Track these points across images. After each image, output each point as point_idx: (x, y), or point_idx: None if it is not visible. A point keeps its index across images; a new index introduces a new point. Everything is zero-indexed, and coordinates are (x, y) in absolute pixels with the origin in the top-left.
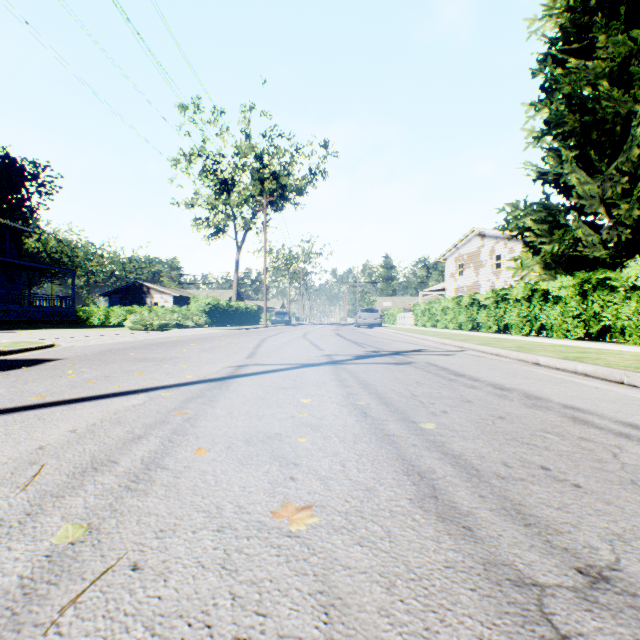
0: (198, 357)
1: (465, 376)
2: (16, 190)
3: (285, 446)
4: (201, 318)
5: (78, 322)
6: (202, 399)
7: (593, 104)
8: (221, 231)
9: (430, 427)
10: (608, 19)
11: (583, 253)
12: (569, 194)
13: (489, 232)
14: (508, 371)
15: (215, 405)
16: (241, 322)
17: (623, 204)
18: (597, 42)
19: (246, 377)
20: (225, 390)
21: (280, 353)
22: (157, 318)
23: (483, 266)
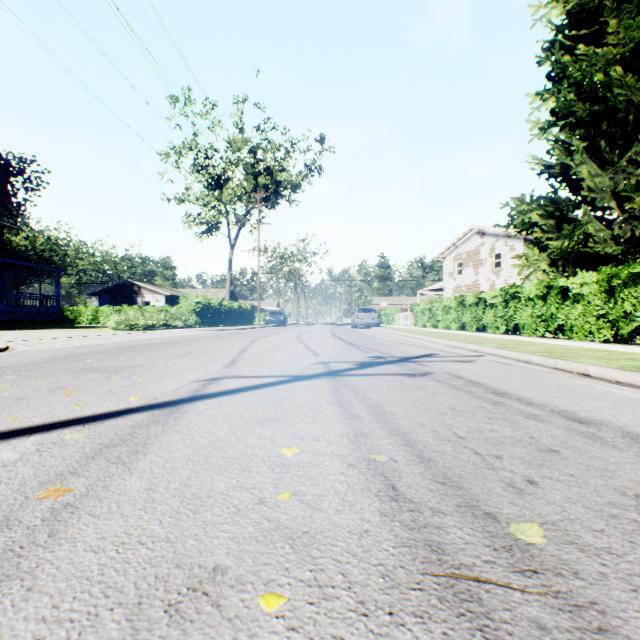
0: (165, 365)
1: (510, 396)
2: (1, 185)
3: (221, 639)
4: (191, 318)
5: (65, 322)
6: (122, 449)
7: (604, 92)
8: (213, 228)
9: (537, 540)
10: (619, 3)
11: (594, 249)
12: (576, 189)
13: (489, 230)
14: (559, 387)
15: (135, 465)
16: (234, 322)
17: (638, 197)
18: (606, 28)
19: (212, 399)
20: (170, 426)
21: (267, 360)
22: (143, 318)
23: (483, 265)
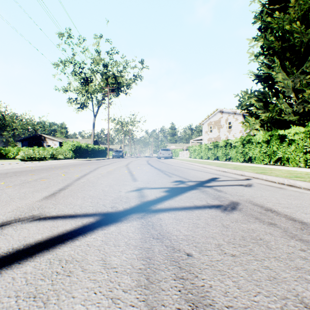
0: None
1: None
2: None
3: None
4: (69, 153)
5: (0, 156)
6: None
7: (289, 36)
8: (84, 106)
9: None
10: None
11: (284, 118)
12: (271, 88)
13: (225, 110)
14: None
15: None
16: (95, 156)
17: (307, 90)
18: (288, 5)
19: None
20: None
21: (93, 186)
22: (38, 153)
23: (222, 127)
